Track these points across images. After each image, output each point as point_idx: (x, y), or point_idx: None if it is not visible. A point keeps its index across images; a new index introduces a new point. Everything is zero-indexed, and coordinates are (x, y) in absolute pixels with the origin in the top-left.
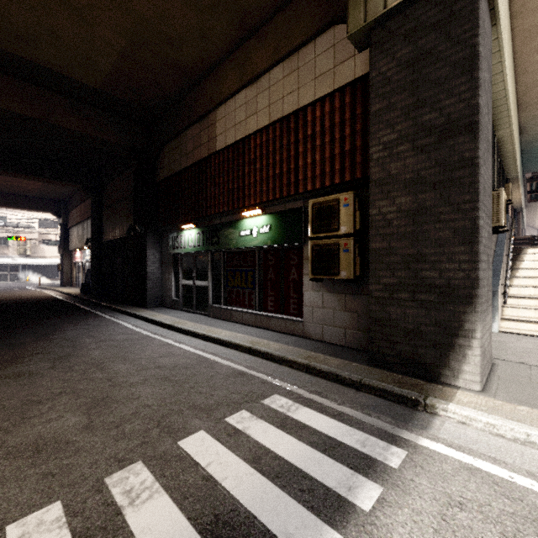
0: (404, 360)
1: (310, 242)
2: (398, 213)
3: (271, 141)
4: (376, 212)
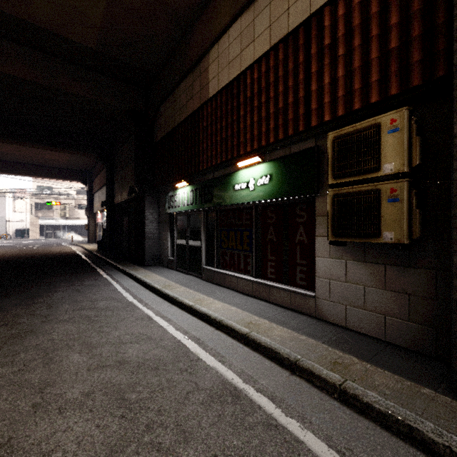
0: None
1: (330, 191)
2: None
3: (272, 69)
4: None
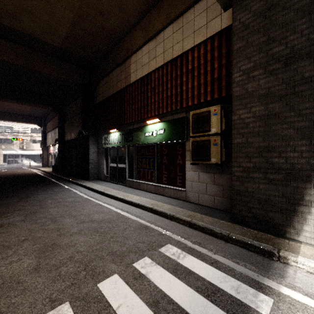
0: (258, 220)
1: (191, 139)
2: (253, 118)
3: (164, 75)
4: (237, 117)
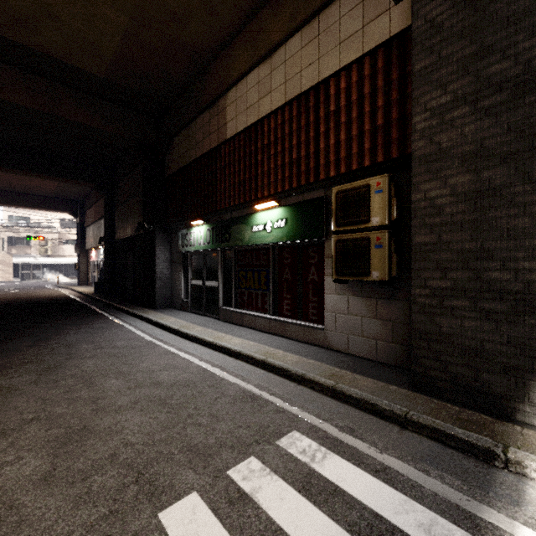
0: (461, 386)
1: (334, 237)
2: (451, 197)
3: (287, 123)
4: (420, 197)
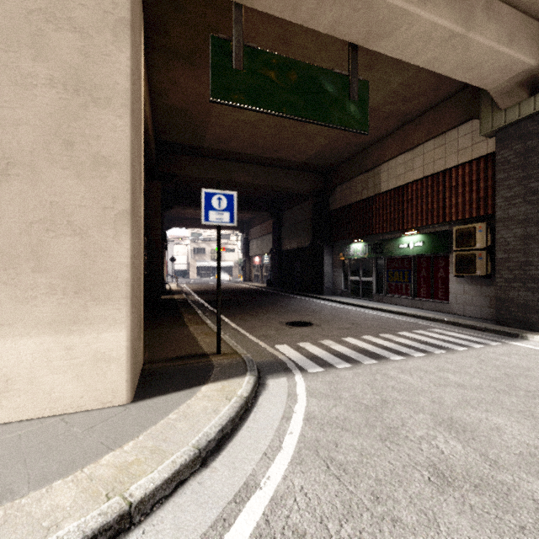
0: (518, 321)
1: (454, 253)
2: (513, 238)
3: (424, 188)
4: (499, 237)
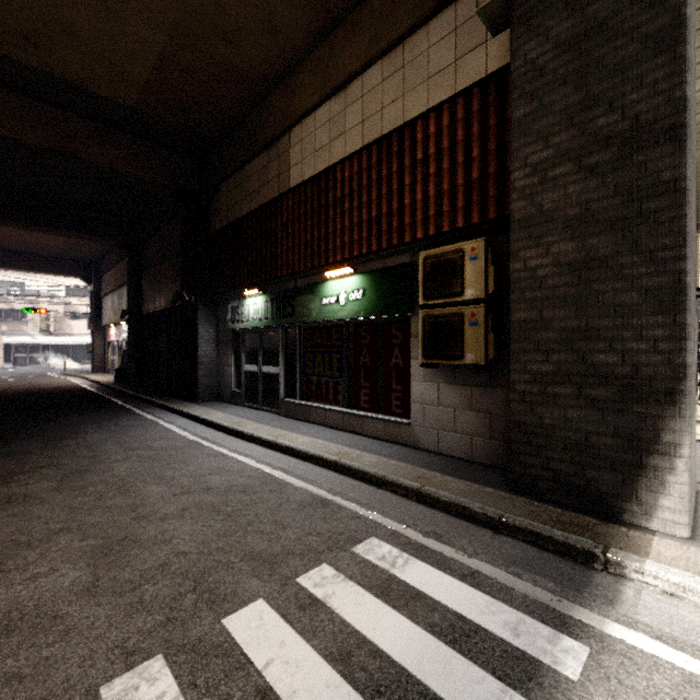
0: (565, 486)
1: (421, 312)
2: (554, 268)
3: (364, 171)
4: (520, 266)
